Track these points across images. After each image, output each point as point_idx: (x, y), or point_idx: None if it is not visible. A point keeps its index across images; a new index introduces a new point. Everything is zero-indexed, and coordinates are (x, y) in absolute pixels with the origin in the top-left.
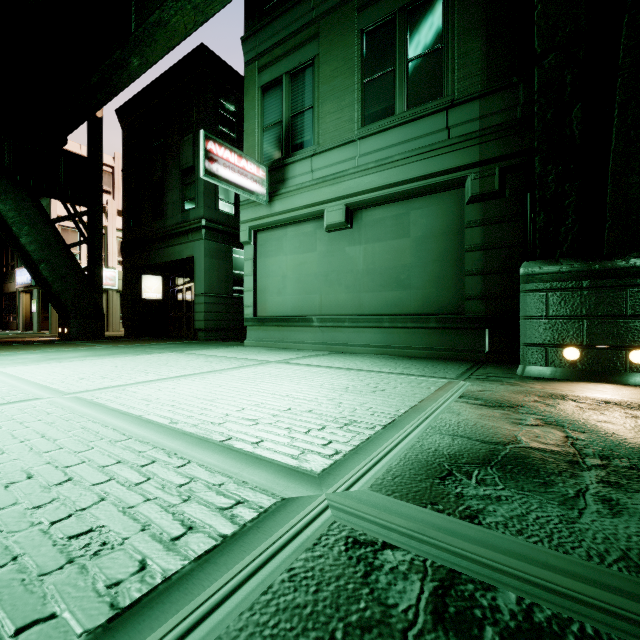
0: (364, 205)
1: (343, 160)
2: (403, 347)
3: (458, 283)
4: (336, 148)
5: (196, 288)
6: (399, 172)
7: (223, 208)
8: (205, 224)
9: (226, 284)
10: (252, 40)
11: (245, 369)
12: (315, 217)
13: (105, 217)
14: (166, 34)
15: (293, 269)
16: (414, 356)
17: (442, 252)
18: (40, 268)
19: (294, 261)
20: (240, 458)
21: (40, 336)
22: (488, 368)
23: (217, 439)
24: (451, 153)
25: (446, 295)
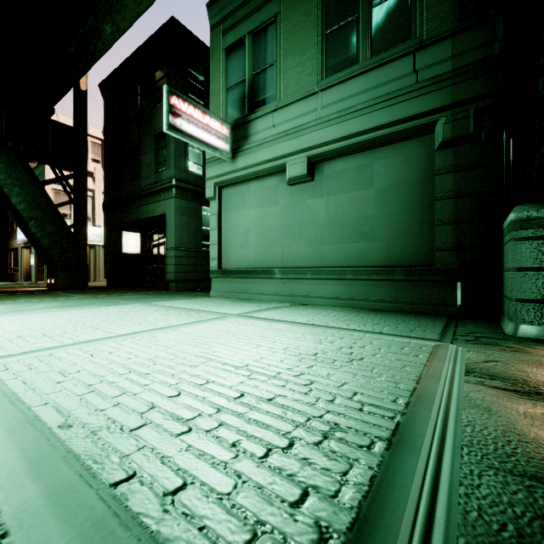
0: (326, 157)
1: (305, 113)
2: (367, 300)
3: (426, 233)
4: (298, 101)
5: (167, 243)
6: (363, 121)
7: (192, 169)
8: (175, 183)
9: (195, 239)
10: (217, 5)
11: (202, 325)
12: (277, 171)
13: (93, 182)
14: None
15: (256, 223)
16: (378, 309)
17: (408, 202)
18: (29, 225)
19: (256, 215)
20: None
21: (33, 286)
22: (467, 325)
23: (108, 478)
24: (419, 97)
25: (412, 246)
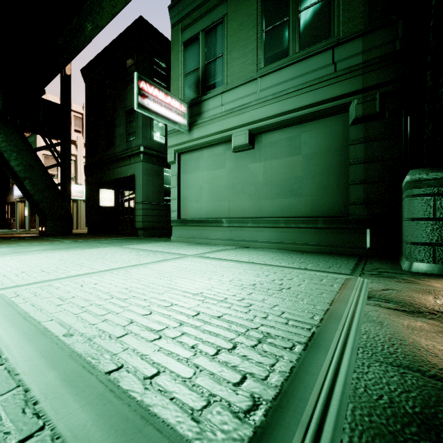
0: (263, 130)
1: (247, 95)
2: (296, 243)
3: (342, 191)
4: (241, 86)
5: (136, 198)
6: (292, 102)
7: (156, 139)
8: (143, 150)
9: (159, 195)
10: (176, 7)
11: (165, 263)
12: (224, 141)
13: (75, 148)
14: (110, 2)
15: (207, 182)
16: (305, 251)
17: (328, 166)
18: (25, 184)
19: (208, 176)
20: (118, 417)
21: (27, 233)
22: (374, 263)
23: (104, 368)
24: (337, 83)
25: (332, 201)
